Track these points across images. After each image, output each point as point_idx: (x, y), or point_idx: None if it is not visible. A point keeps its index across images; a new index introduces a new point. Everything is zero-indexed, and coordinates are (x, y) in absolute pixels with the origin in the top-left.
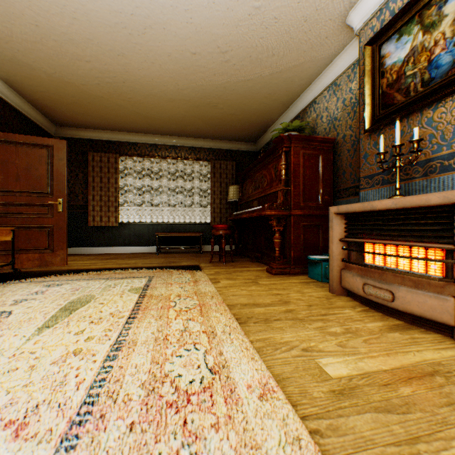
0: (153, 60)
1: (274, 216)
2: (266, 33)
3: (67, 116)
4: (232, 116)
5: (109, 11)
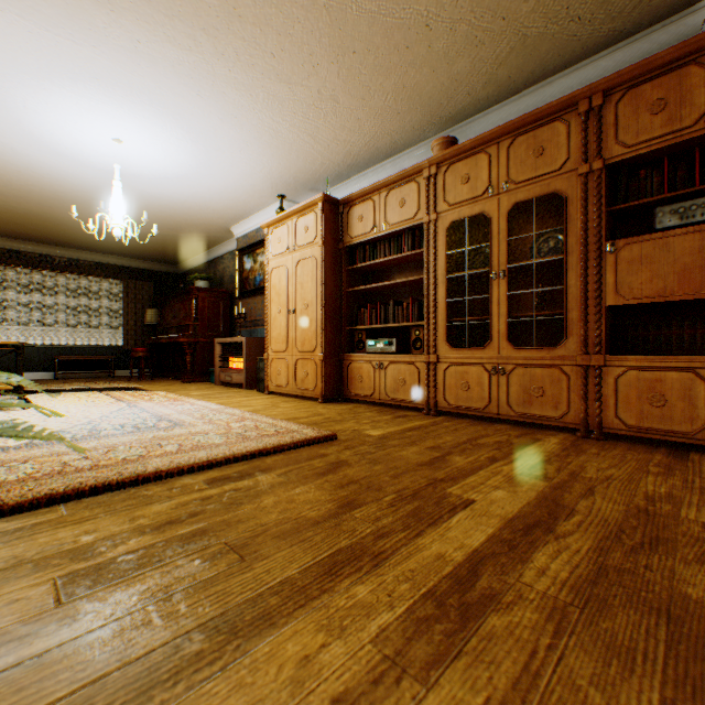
0: (80, 214)
1: (188, 342)
2: (180, 223)
3: None
4: (151, 247)
5: (54, 194)
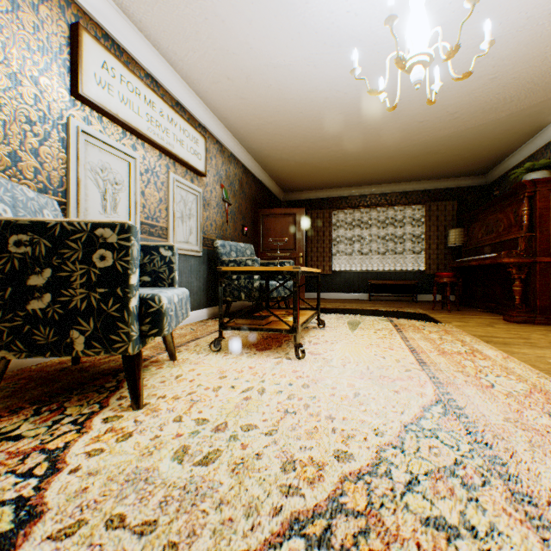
0: (381, 135)
1: (513, 264)
2: (502, 89)
3: (295, 185)
4: (454, 157)
5: (356, 117)
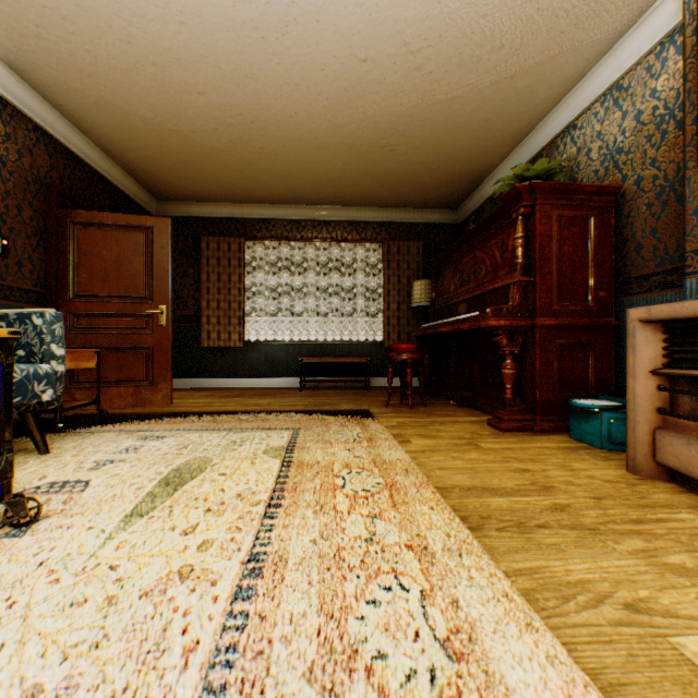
0: (297, 80)
1: (504, 328)
2: (492, 5)
3: (171, 184)
4: (420, 165)
5: (232, 2)
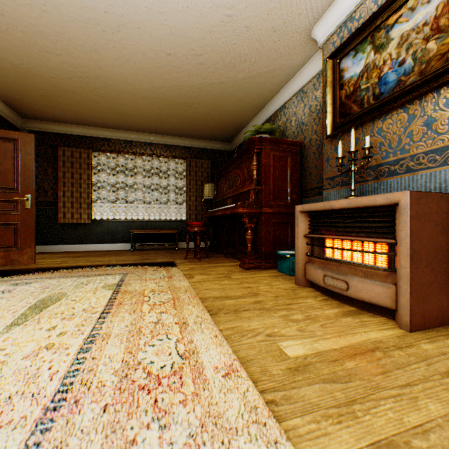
0: (127, 58)
1: (247, 214)
2: (238, 39)
3: (35, 108)
4: (207, 116)
5: (81, 6)
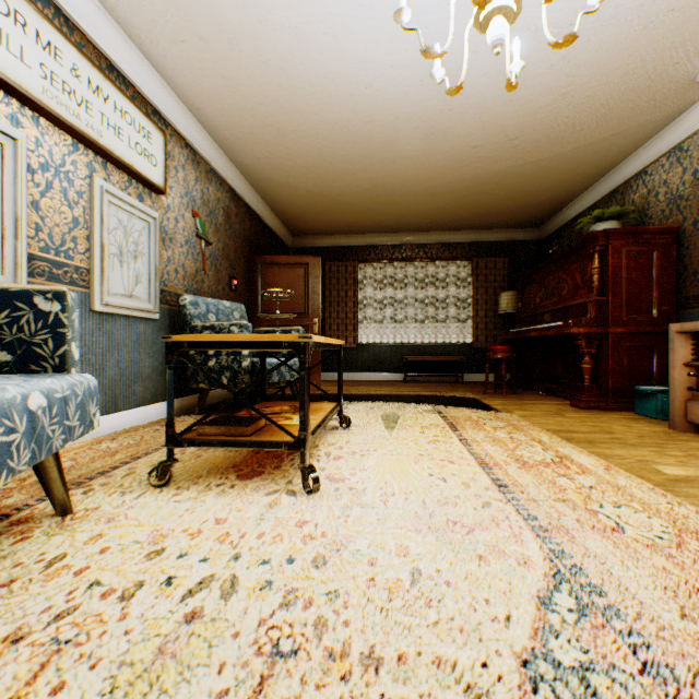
0: (423, 161)
1: (582, 335)
2: (573, 112)
3: (308, 225)
4: (508, 200)
5: (392, 130)
